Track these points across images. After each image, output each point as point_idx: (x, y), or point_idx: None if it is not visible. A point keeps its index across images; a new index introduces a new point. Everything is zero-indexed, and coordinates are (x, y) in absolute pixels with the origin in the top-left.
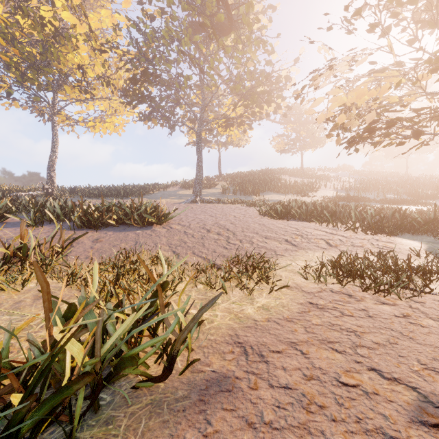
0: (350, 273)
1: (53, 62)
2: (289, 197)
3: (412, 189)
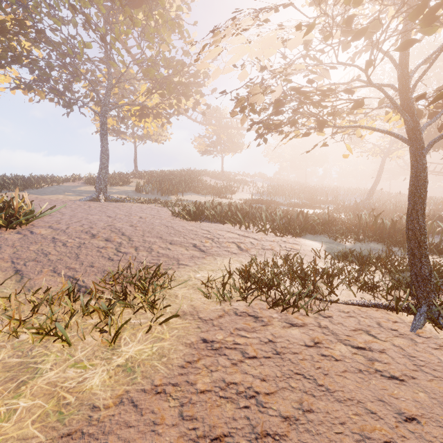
0: (258, 284)
1: None
2: (209, 199)
3: (310, 195)
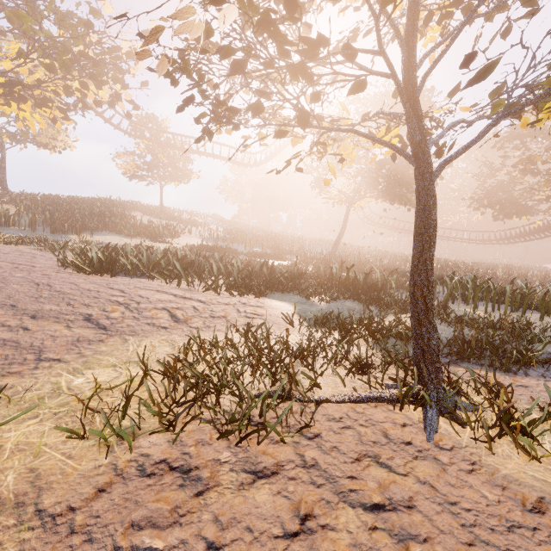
0: (197, 386)
1: None
2: (138, 242)
3: (275, 244)
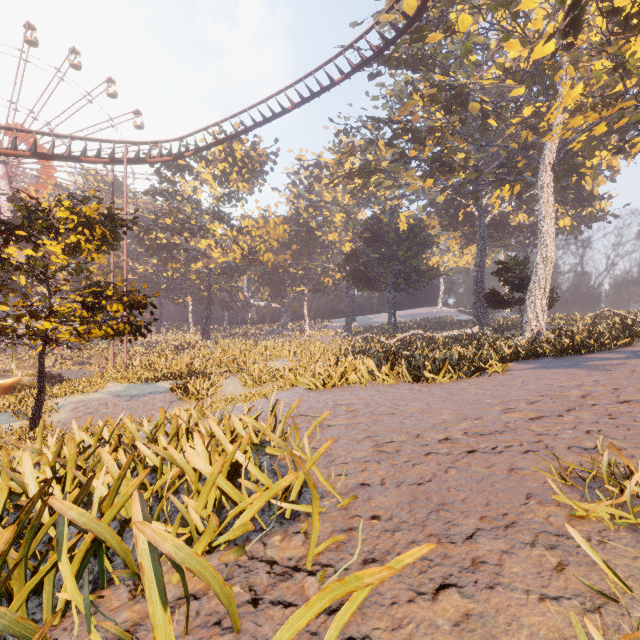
0: None
1: None
2: None
3: None
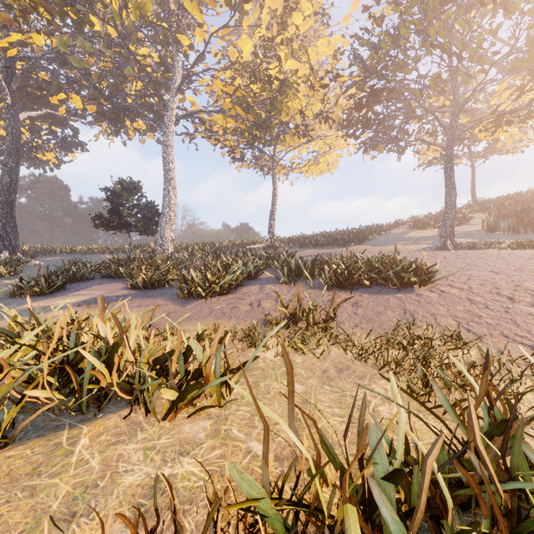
0: None
1: (276, 116)
2: None
3: None
